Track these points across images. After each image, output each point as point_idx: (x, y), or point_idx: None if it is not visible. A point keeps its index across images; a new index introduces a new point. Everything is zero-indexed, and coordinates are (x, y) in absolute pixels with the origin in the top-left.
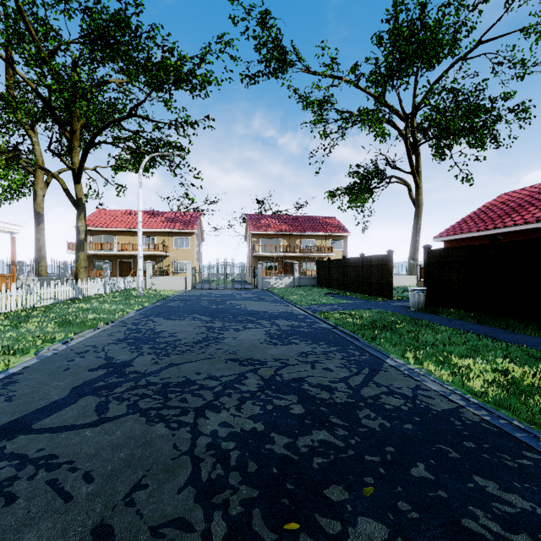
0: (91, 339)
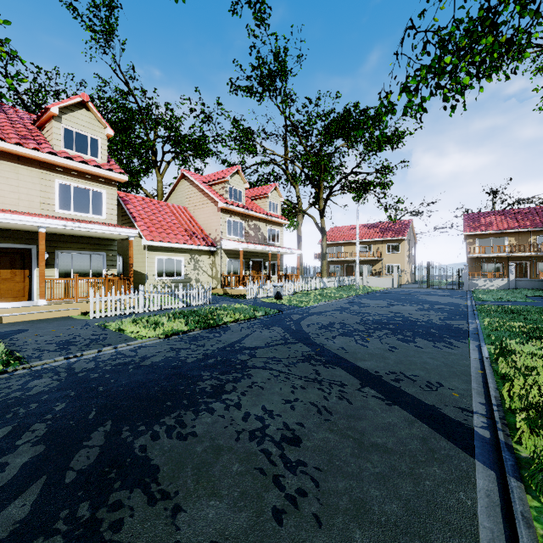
0: (334, 302)
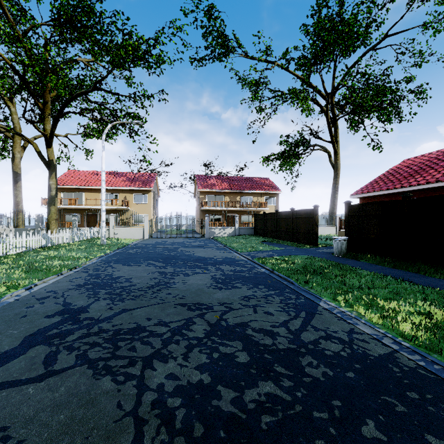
0: (54, 285)
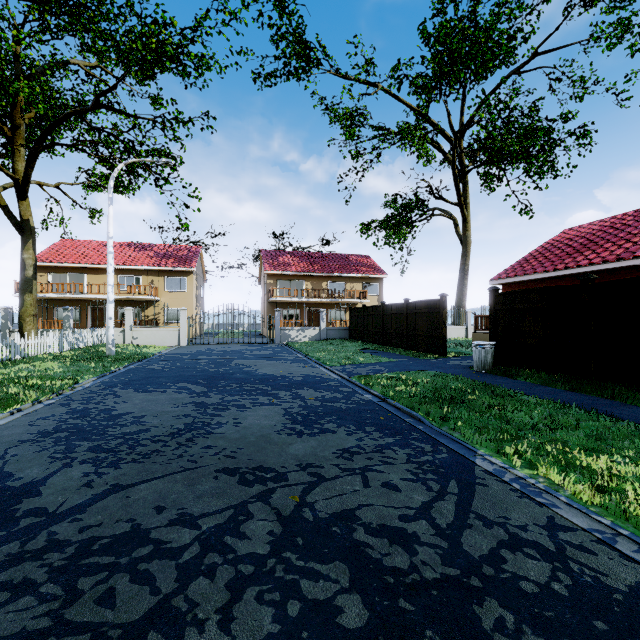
0: None
